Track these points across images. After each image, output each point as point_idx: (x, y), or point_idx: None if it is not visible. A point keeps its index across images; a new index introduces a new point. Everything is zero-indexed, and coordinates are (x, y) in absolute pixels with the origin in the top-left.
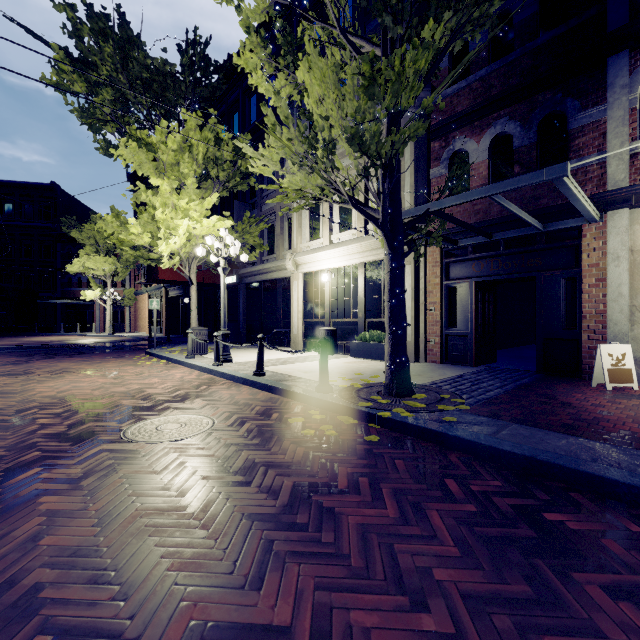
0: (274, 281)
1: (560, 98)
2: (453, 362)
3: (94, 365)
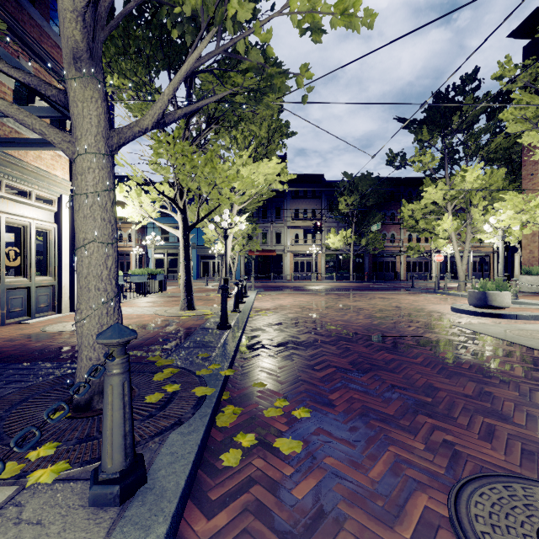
0: None
1: None
2: None
3: None
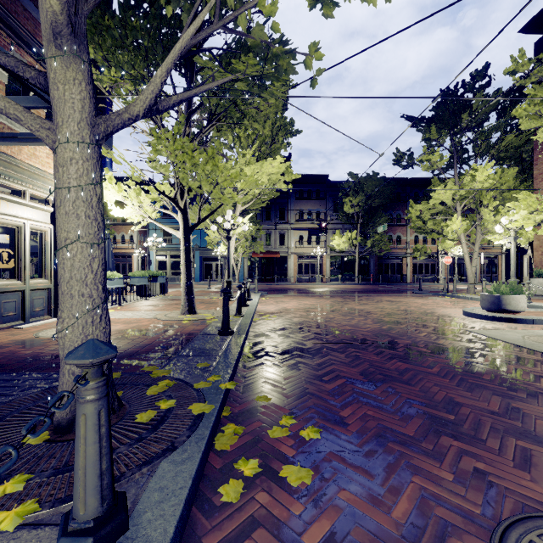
0: None
1: None
2: None
3: None
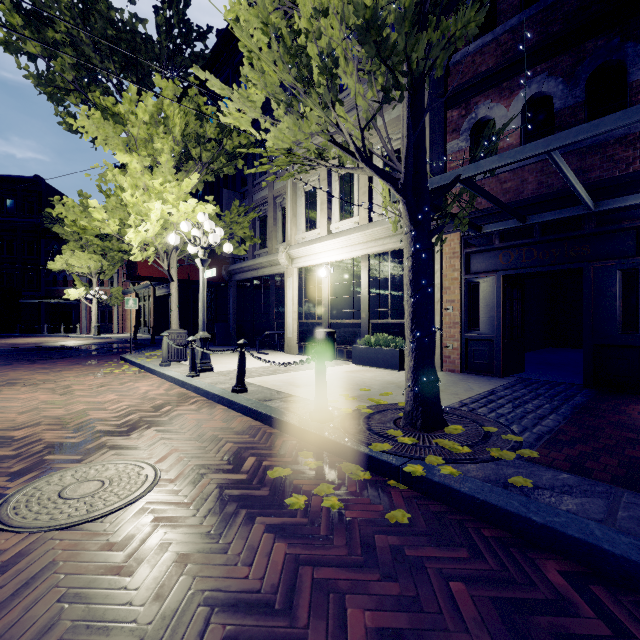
0: (266, 278)
1: (617, 43)
2: (475, 371)
3: (50, 374)
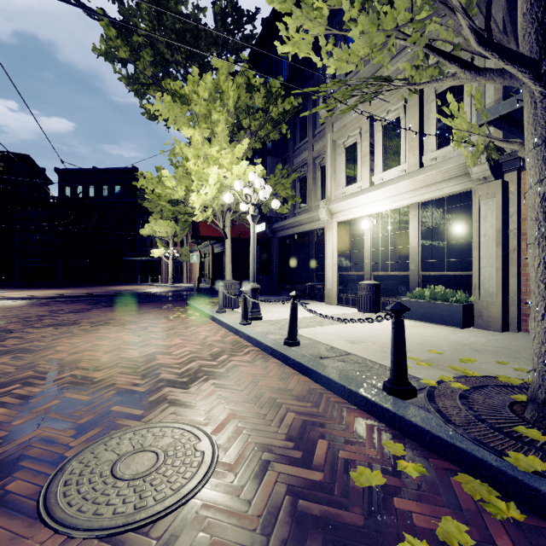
0: (306, 233)
1: None
2: None
3: (135, 316)
